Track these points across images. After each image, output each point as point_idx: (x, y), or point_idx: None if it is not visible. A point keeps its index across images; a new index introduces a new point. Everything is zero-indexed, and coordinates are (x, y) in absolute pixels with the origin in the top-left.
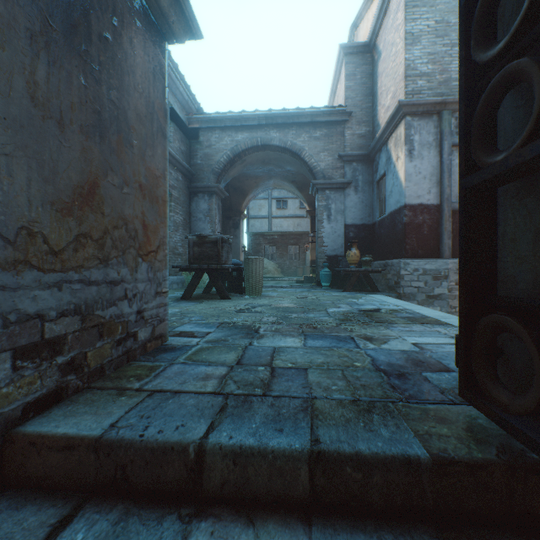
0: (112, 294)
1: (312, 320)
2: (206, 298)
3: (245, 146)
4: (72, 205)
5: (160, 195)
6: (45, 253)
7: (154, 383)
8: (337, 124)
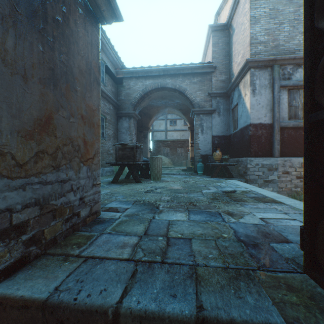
0: (62, 188)
1: (193, 199)
2: (126, 182)
3: (151, 88)
4: (33, 132)
5: (95, 121)
6: (13, 166)
7: (89, 250)
8: (207, 74)
